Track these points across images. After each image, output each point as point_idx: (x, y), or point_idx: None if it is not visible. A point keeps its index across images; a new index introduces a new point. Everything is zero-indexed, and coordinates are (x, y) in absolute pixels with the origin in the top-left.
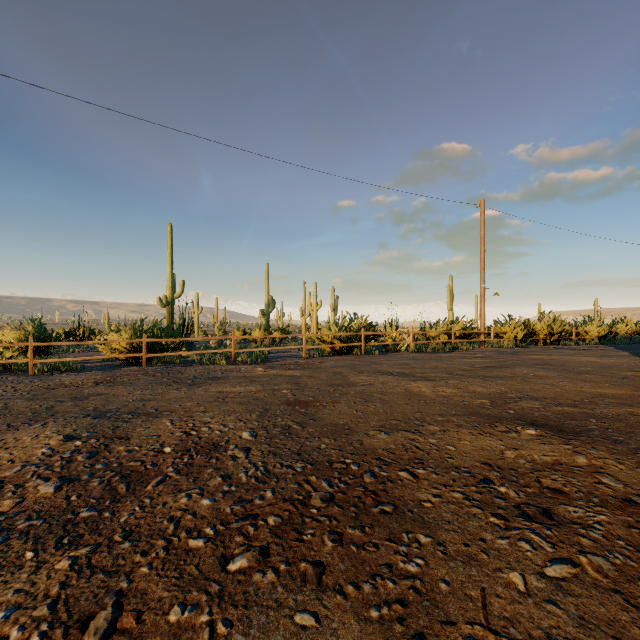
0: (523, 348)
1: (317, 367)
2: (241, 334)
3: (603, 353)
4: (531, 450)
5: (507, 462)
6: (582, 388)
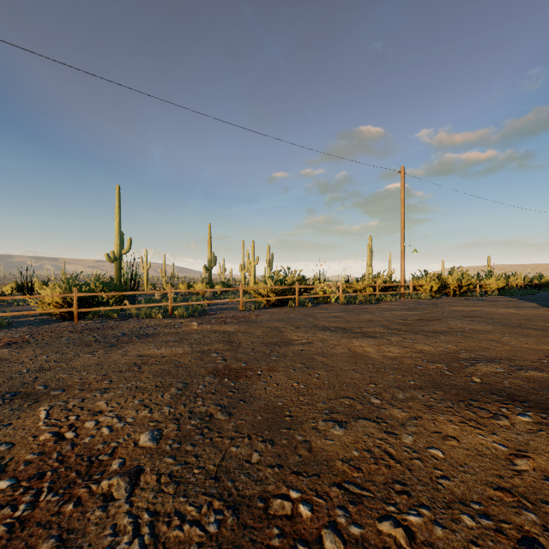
0: (438, 299)
1: (253, 321)
2: (186, 287)
3: (514, 304)
4: (547, 455)
5: (529, 484)
6: (528, 345)
